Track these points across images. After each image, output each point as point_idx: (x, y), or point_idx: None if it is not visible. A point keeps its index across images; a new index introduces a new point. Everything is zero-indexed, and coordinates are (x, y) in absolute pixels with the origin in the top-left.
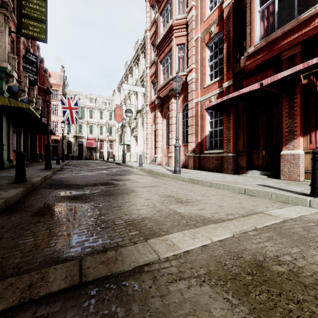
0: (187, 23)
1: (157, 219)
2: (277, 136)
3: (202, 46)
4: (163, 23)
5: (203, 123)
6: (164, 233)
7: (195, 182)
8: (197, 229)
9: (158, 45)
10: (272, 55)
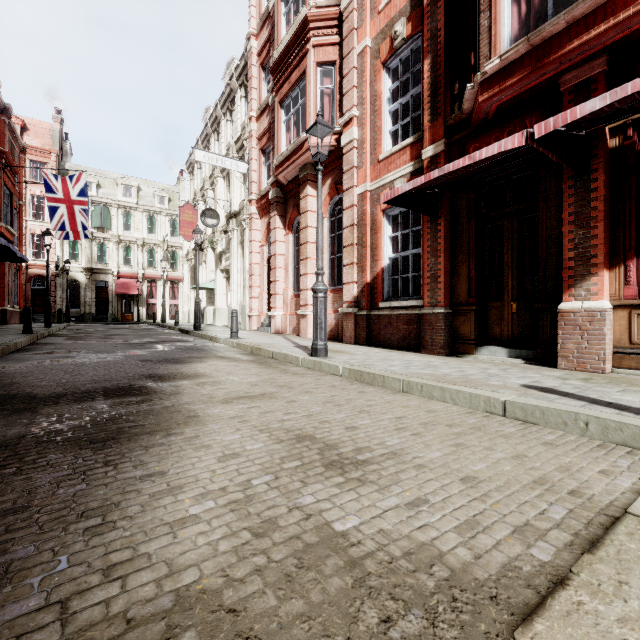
0: (340, 17)
1: (246, 610)
2: (548, 269)
3: (374, 69)
4: (286, 17)
5: (378, 241)
6: None
7: (366, 378)
8: None
9: (276, 65)
10: (539, 79)
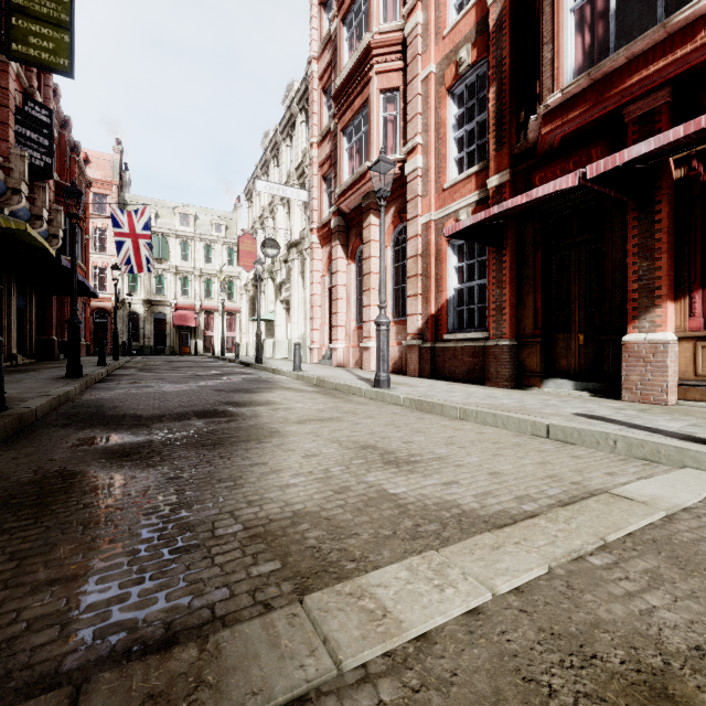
0: (403, 42)
1: (335, 519)
2: (613, 300)
3: (439, 95)
4: (349, 41)
5: (442, 272)
6: (353, 567)
7: (426, 407)
8: (447, 550)
9: (338, 92)
10: (602, 111)
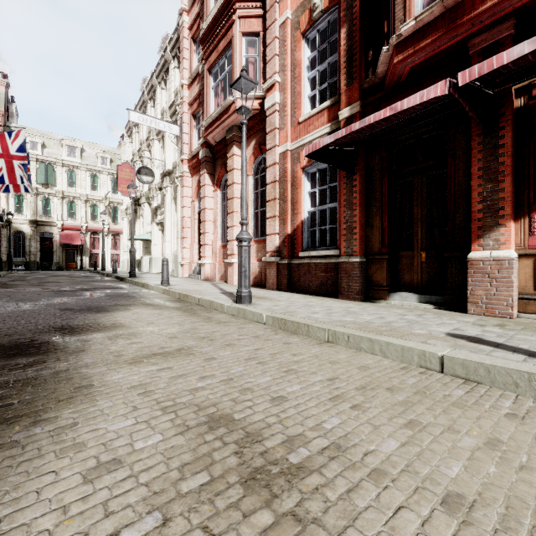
0: None
1: None
2: (456, 220)
3: (295, 39)
4: None
5: (298, 196)
6: None
7: (290, 327)
8: None
9: (205, 35)
10: (451, 41)
